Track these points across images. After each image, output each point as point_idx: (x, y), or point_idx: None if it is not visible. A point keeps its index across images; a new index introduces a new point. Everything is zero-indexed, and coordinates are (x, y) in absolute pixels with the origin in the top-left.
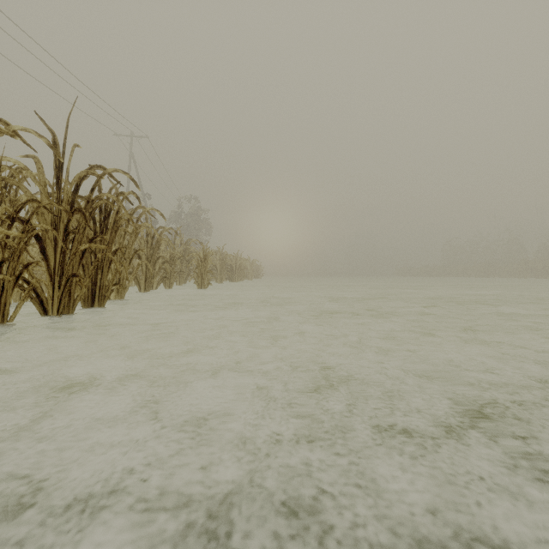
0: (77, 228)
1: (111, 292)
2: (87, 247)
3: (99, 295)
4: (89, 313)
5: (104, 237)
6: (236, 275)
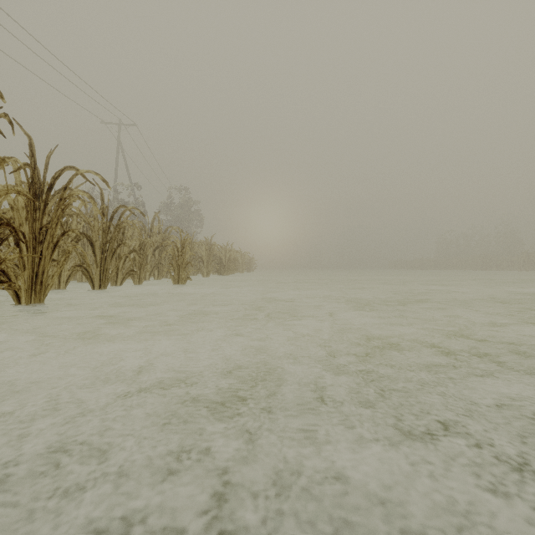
0: None
1: None
2: None
3: None
4: None
5: None
6: (225, 268)
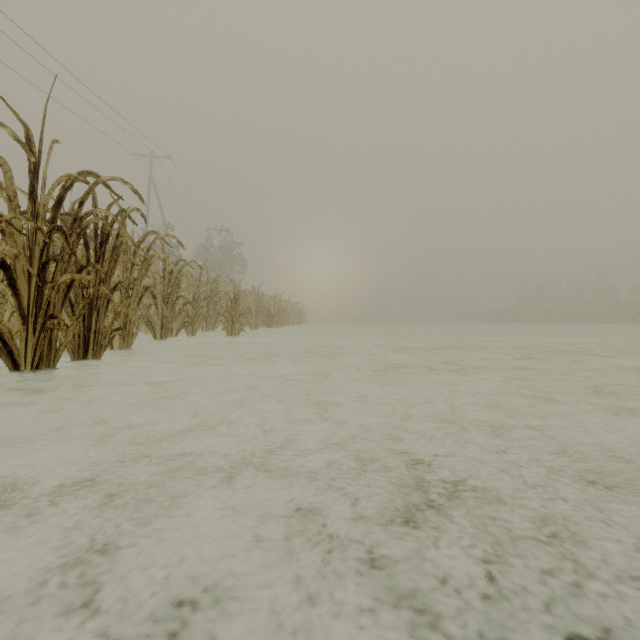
0: (60, 254)
1: (110, 339)
2: (69, 278)
3: (95, 343)
4: (81, 367)
5: (97, 266)
6: (274, 320)
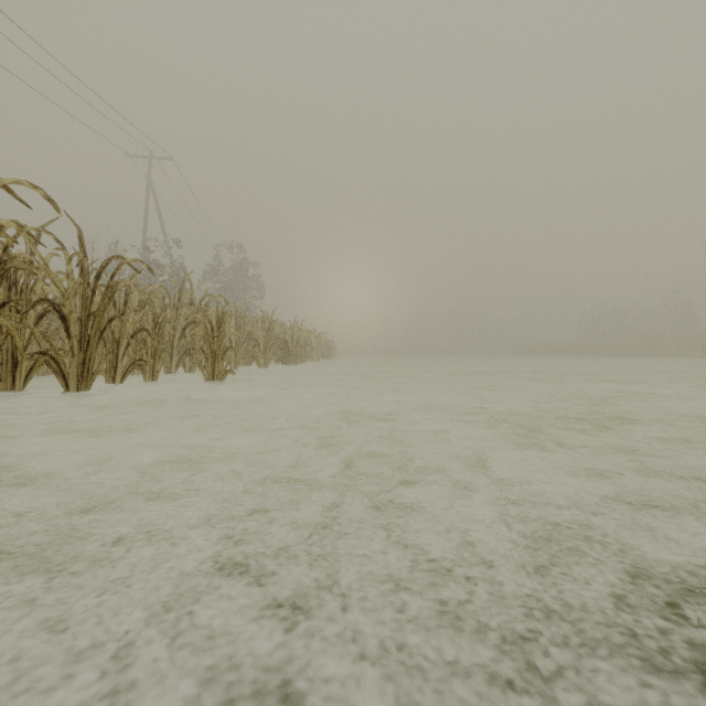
0: None
1: None
2: None
3: None
4: None
5: None
6: (292, 355)
